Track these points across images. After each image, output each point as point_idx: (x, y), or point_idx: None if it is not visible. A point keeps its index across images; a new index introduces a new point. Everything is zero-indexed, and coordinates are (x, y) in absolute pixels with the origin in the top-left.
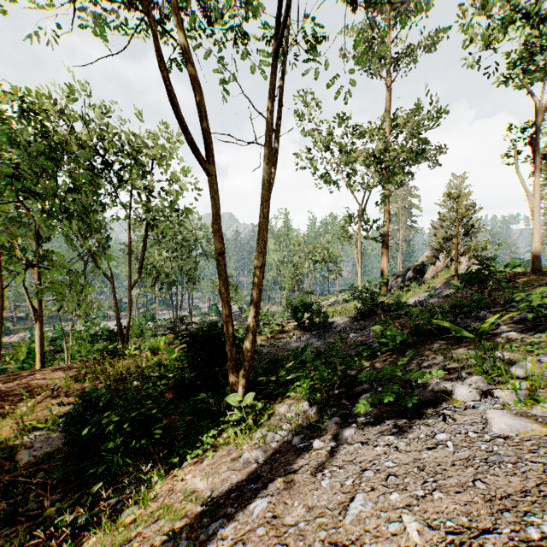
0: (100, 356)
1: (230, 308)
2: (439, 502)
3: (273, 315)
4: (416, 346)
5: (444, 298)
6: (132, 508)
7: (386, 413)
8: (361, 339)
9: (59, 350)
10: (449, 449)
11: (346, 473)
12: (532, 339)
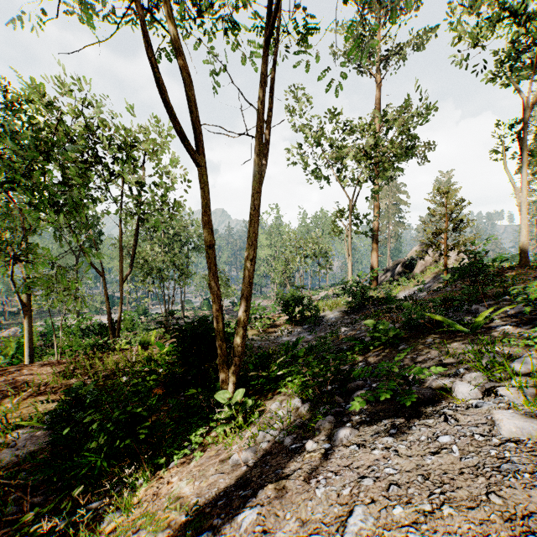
0: (91, 351)
1: (220, 302)
2: (450, 519)
3: (264, 309)
4: (409, 340)
5: (434, 292)
6: (114, 514)
7: (382, 411)
8: (353, 333)
9: (49, 345)
10: (455, 455)
11: (343, 481)
12: (529, 333)
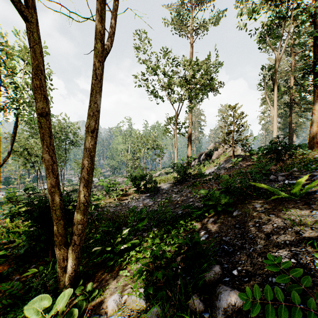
0: None
1: (57, 177)
2: None
3: (118, 184)
4: (237, 206)
5: (228, 169)
6: None
7: None
8: (183, 199)
9: None
10: None
11: None
12: None
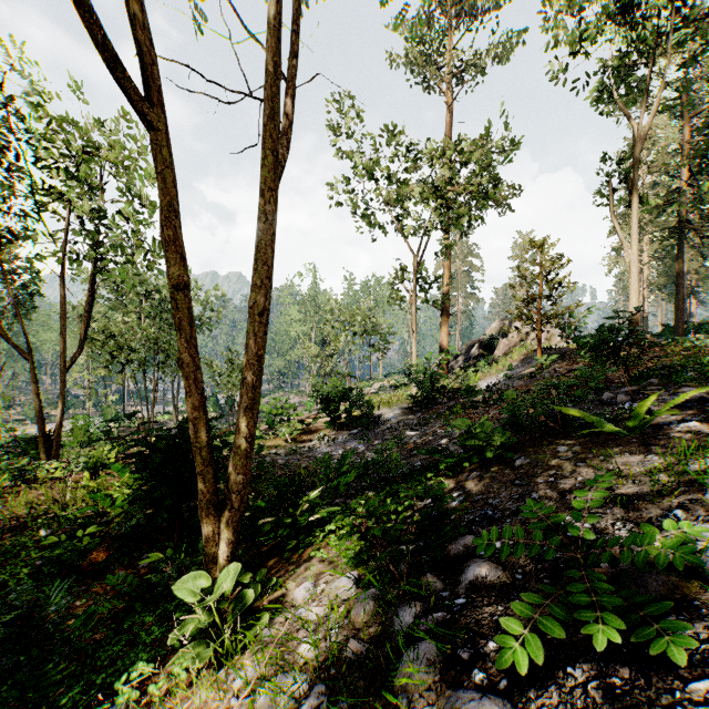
0: (9, 482)
1: (203, 393)
2: None
3: (294, 408)
4: (526, 450)
5: (527, 379)
6: None
7: None
8: (427, 440)
9: None
10: None
11: None
12: None
